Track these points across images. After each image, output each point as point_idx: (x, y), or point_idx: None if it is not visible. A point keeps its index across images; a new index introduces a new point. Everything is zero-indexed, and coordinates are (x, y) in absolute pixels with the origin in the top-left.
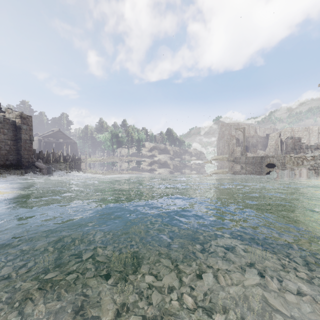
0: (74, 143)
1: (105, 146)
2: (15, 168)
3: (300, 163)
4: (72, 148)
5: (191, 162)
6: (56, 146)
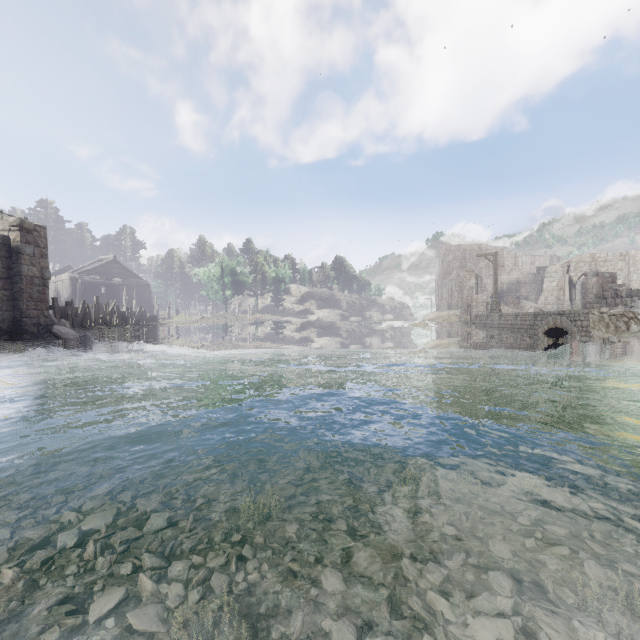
0: (145, 286)
1: (209, 292)
2: (6, 338)
3: (623, 328)
4: (141, 296)
5: (383, 324)
6: (107, 293)
